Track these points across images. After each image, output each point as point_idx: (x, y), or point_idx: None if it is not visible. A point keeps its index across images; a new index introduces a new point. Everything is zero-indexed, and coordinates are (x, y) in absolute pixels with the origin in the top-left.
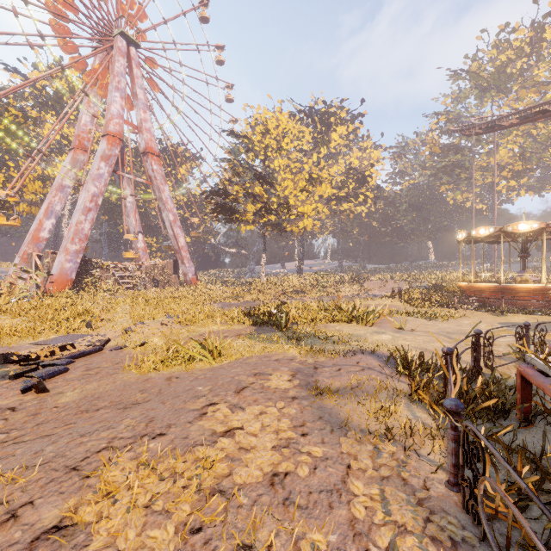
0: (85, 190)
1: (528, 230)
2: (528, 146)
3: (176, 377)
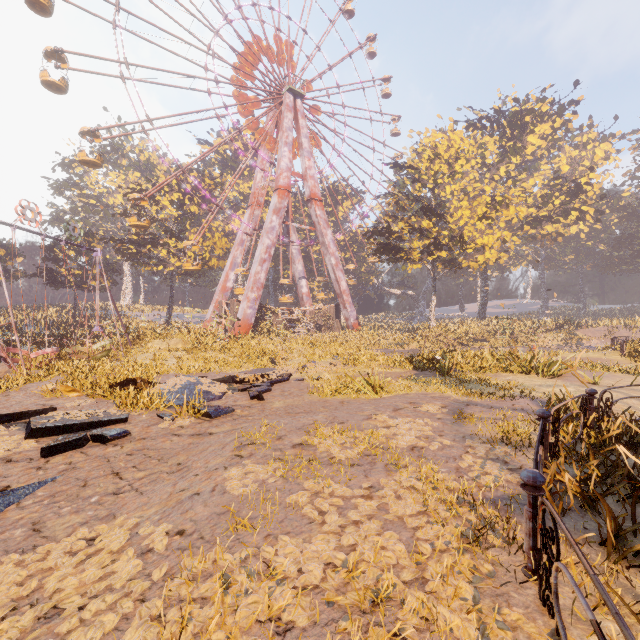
0: (261, 243)
1: None
2: None
3: (346, 402)
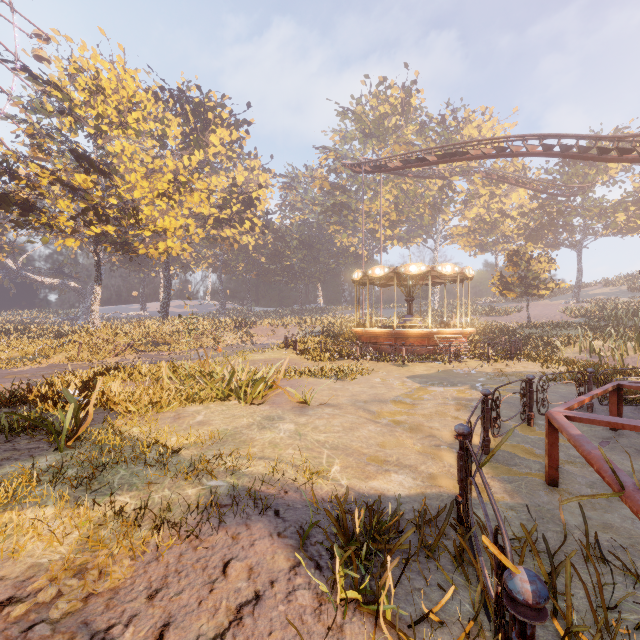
0: None
1: (417, 272)
2: (401, 199)
3: None
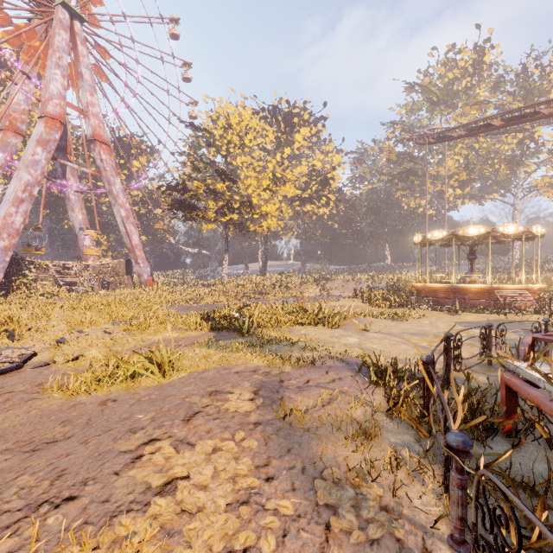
0: (16, 178)
1: (476, 234)
2: (471, 158)
3: (113, 400)
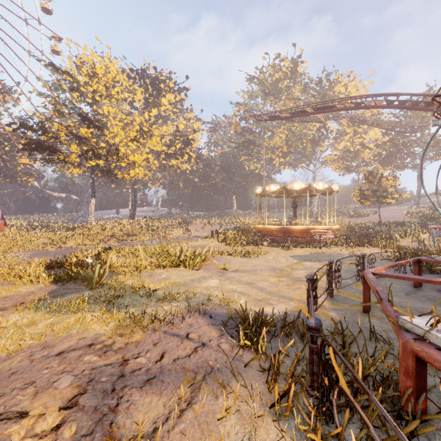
0: None
1: (299, 188)
2: (290, 137)
3: None
